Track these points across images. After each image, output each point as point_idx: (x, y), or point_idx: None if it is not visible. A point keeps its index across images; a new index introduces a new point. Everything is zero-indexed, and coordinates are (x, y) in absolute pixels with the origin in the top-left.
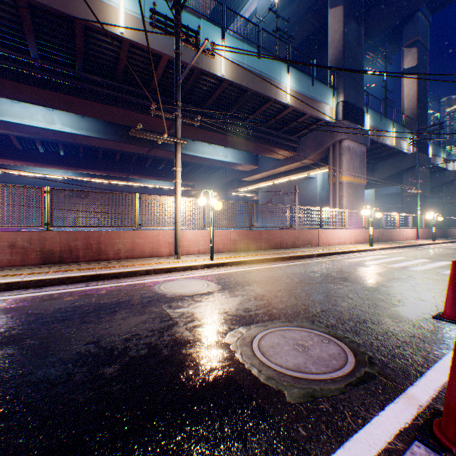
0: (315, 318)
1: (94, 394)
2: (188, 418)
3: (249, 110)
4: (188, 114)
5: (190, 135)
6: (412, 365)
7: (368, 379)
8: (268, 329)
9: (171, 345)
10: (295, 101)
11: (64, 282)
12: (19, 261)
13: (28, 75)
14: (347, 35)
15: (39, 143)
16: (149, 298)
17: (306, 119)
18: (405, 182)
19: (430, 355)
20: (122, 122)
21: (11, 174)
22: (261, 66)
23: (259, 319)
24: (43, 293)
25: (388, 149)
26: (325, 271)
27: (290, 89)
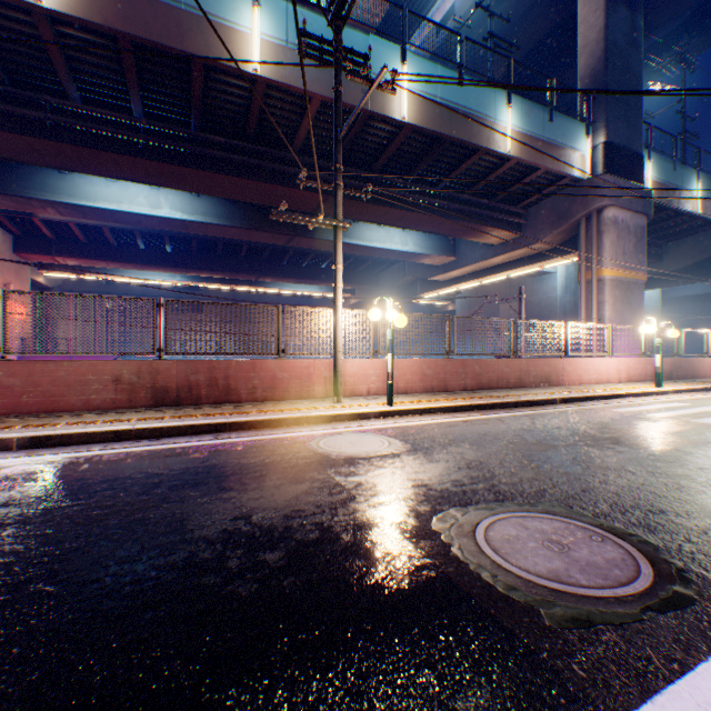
0: (574, 501)
1: (259, 587)
2: (397, 633)
3: (444, 168)
4: (348, 181)
5: (351, 213)
6: None
7: (680, 603)
8: (496, 514)
9: (352, 529)
10: (520, 149)
11: (186, 432)
12: (125, 402)
13: (130, 143)
14: (612, 32)
15: (139, 236)
16: (307, 459)
17: (538, 177)
18: None
19: None
20: (253, 200)
21: (101, 281)
22: (464, 98)
23: (480, 498)
24: (161, 446)
25: (688, 219)
26: (580, 427)
27: (511, 130)
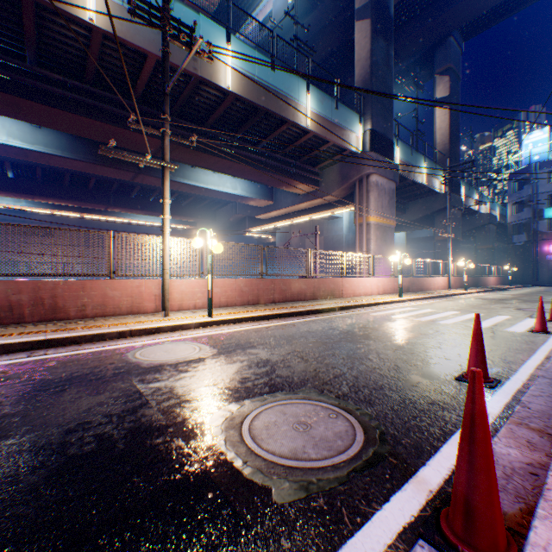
0: (326, 386)
1: None
2: (132, 542)
3: (262, 132)
4: (185, 132)
5: (188, 159)
6: (427, 439)
7: (375, 462)
8: (266, 404)
9: (132, 435)
10: (316, 126)
11: None
12: None
13: None
14: (375, 54)
15: None
16: (117, 369)
17: (329, 148)
18: (437, 224)
19: (448, 425)
20: (96, 138)
21: None
22: (276, 80)
23: (257, 392)
24: None
25: (420, 187)
26: (347, 328)
27: (310, 111)
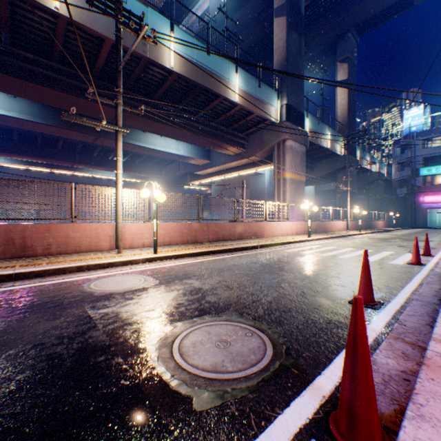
0: (245, 310)
1: None
2: None
3: (200, 105)
4: (136, 103)
5: (139, 125)
6: (324, 352)
7: (281, 372)
8: (195, 326)
9: (78, 354)
10: (243, 100)
11: None
12: None
13: None
14: (290, 45)
15: None
16: (73, 298)
17: (253, 118)
18: (338, 180)
19: (341, 340)
20: (62, 107)
21: None
22: (211, 63)
23: (189, 315)
24: None
25: (325, 150)
26: (265, 262)
27: (238, 88)
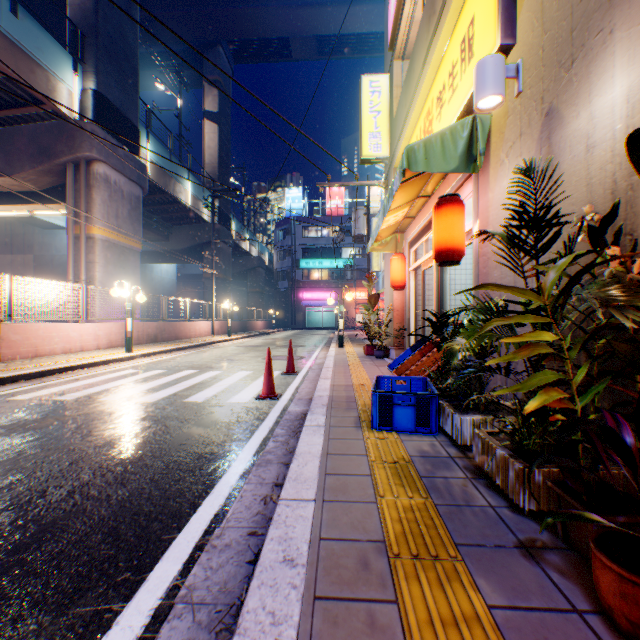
0: None
1: None
2: None
3: None
4: None
5: None
6: None
7: None
8: None
9: None
10: None
11: None
12: None
13: None
14: None
15: None
16: None
17: (6, 84)
18: (207, 259)
19: None
20: None
21: None
22: None
23: None
24: None
25: (186, 209)
26: None
27: None
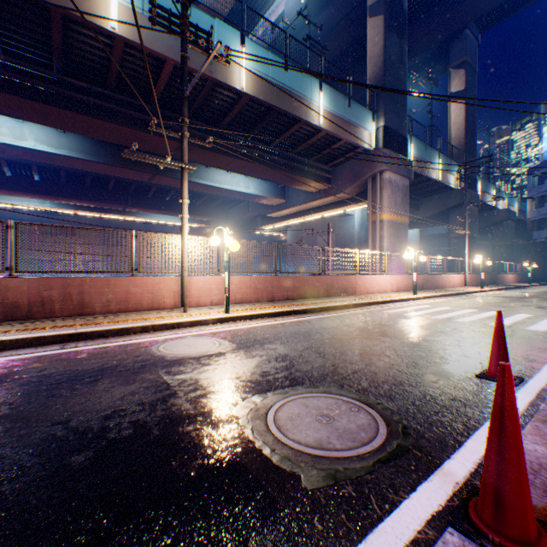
0: (346, 381)
1: (53, 493)
2: (176, 518)
3: (275, 132)
4: (200, 134)
5: (203, 159)
6: (450, 434)
7: (400, 453)
8: (288, 397)
9: (164, 423)
10: (329, 124)
11: (31, 344)
12: None
13: None
14: (388, 50)
15: (5, 164)
16: (144, 362)
17: (341, 145)
18: (452, 221)
19: (471, 421)
20: (116, 141)
21: None
22: (289, 80)
23: (279, 385)
24: (1, 359)
25: (434, 183)
26: (362, 325)
27: (323, 109)
